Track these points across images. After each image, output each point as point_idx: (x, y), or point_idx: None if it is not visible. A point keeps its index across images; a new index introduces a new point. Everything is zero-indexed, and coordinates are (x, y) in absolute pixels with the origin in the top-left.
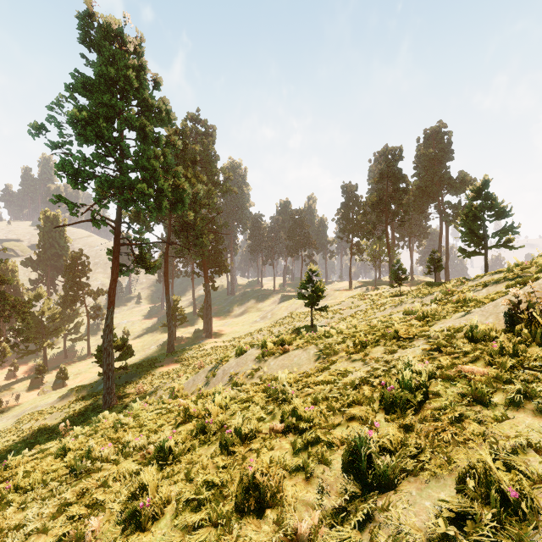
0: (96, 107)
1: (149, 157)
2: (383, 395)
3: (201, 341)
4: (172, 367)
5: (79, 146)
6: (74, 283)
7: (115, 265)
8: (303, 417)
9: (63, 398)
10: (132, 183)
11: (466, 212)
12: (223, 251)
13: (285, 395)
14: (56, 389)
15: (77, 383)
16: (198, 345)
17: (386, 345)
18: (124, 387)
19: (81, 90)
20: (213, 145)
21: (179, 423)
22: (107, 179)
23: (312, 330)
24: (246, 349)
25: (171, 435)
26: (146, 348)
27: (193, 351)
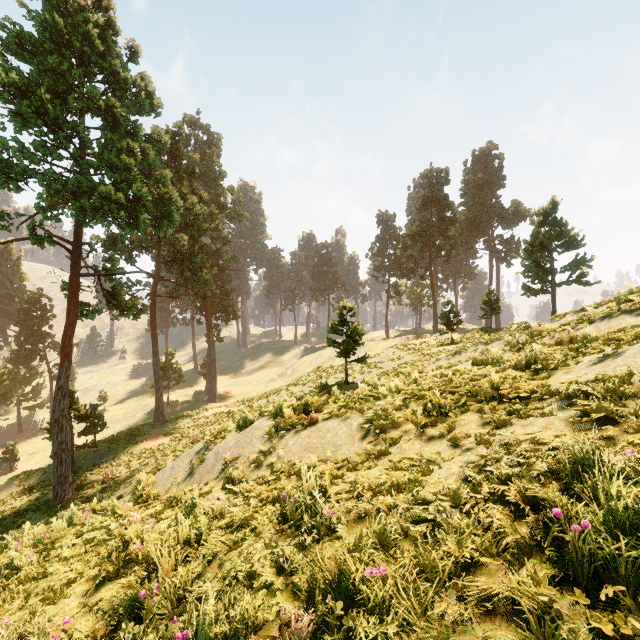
0: (40, 77)
1: (120, 151)
2: (551, 539)
3: (201, 406)
4: (158, 442)
5: (16, 132)
6: (30, 333)
7: (72, 303)
8: (362, 599)
9: (1, 490)
10: (96, 188)
11: (530, 241)
12: (232, 292)
13: (316, 518)
14: (0, 475)
15: (31, 465)
16: (196, 412)
17: (481, 411)
18: (88, 472)
19: (14, 47)
20: (218, 158)
21: (105, 578)
22: (55, 178)
23: (348, 389)
24: (252, 418)
25: (75, 615)
26: (129, 416)
27: (189, 419)
